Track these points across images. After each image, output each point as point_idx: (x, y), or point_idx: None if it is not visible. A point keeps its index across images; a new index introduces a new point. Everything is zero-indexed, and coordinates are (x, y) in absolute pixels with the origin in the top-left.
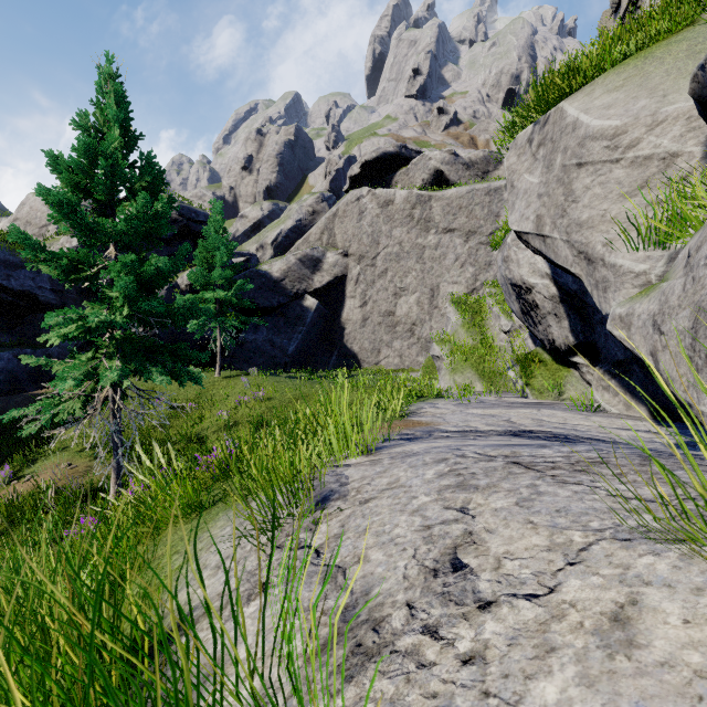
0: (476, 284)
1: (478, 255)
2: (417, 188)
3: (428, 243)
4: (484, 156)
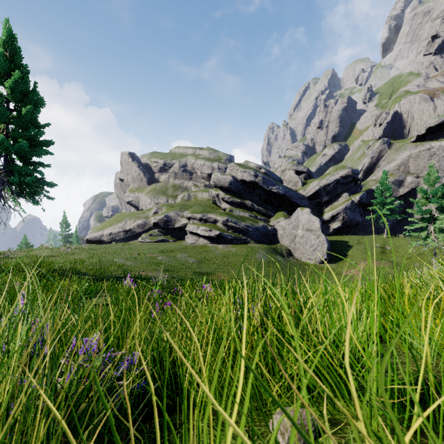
0: None
1: None
2: None
3: None
4: None
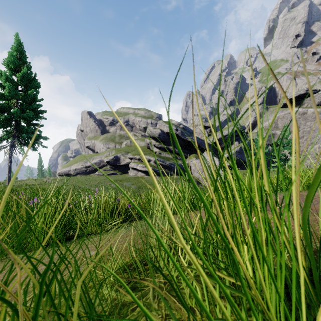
0: None
1: None
2: (318, 108)
3: None
4: None
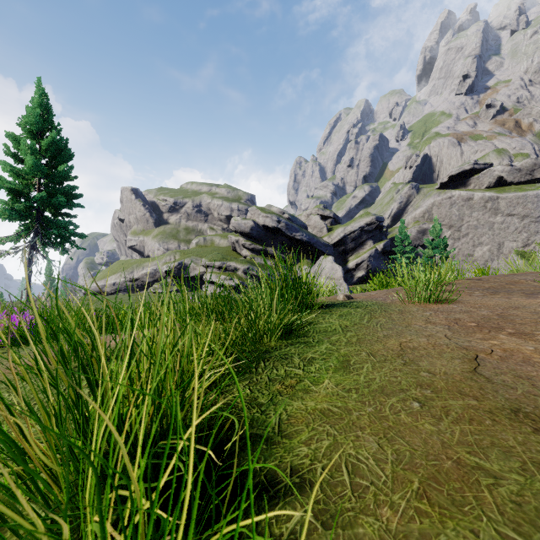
0: (528, 242)
1: (530, 227)
2: (488, 191)
3: (496, 221)
4: (531, 161)
